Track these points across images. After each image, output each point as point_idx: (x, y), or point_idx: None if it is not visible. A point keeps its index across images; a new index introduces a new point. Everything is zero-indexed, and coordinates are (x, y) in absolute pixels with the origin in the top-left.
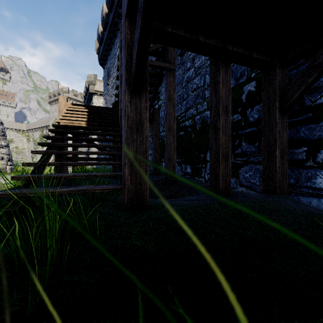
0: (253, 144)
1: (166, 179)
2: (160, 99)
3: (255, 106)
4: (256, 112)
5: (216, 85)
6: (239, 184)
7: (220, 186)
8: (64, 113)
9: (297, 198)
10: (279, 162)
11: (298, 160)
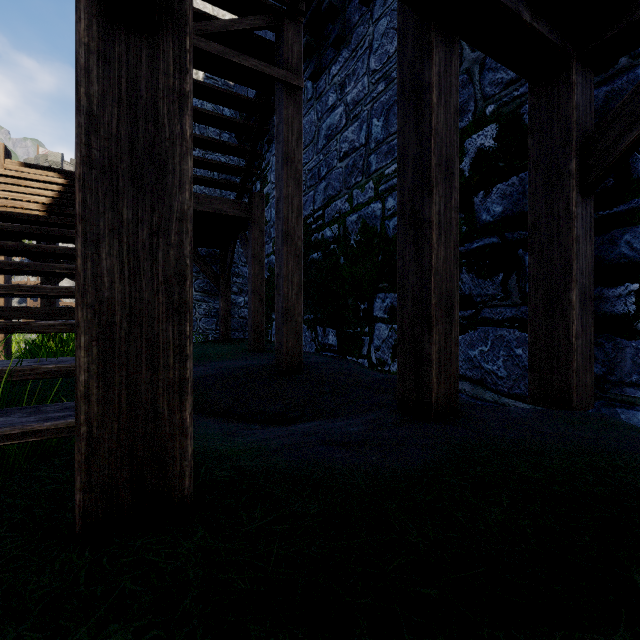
0: (491, 276)
1: (278, 364)
2: (268, 180)
3: (496, 185)
4: (497, 200)
5: (420, 96)
6: None
7: (432, 393)
8: None
9: (610, 412)
10: (577, 322)
11: (613, 317)
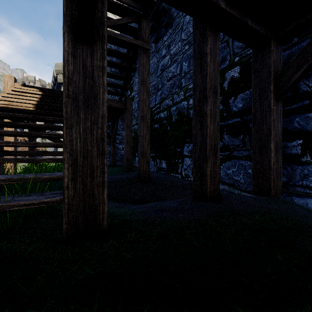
0: (237, 136)
1: (139, 177)
2: (133, 90)
3: (239, 94)
4: (240, 101)
5: (202, 58)
6: (221, 181)
7: (207, 189)
8: (7, 94)
9: (290, 198)
10: (274, 157)
11: (291, 155)
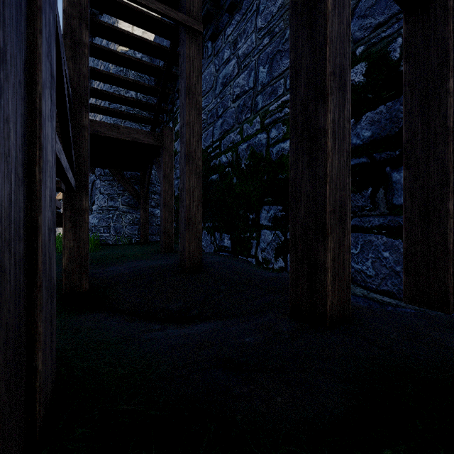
0: (360, 191)
1: (181, 264)
2: (178, 120)
3: (365, 113)
4: (366, 126)
5: (314, 7)
6: None
7: (327, 301)
8: None
9: None
10: (453, 229)
11: None
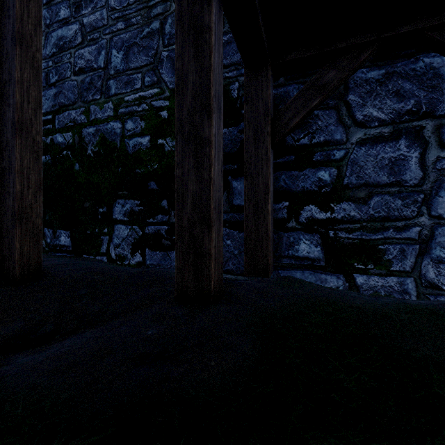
0: None
1: (5, 273)
2: None
3: None
4: None
5: (200, 33)
6: None
7: (212, 281)
8: None
9: (276, 273)
10: (271, 223)
11: (277, 220)
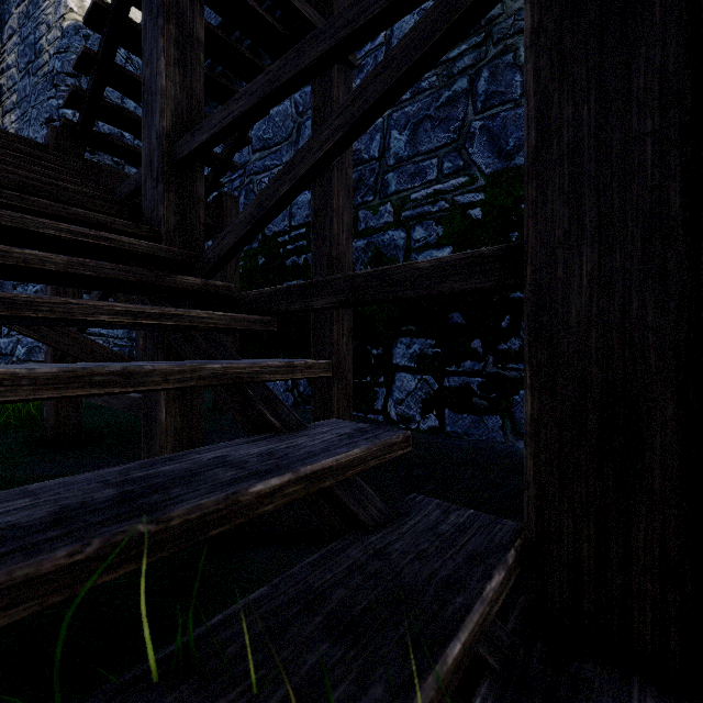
0: None
1: None
2: None
3: None
4: None
5: None
6: (516, 432)
7: None
8: None
9: None
10: None
11: None
